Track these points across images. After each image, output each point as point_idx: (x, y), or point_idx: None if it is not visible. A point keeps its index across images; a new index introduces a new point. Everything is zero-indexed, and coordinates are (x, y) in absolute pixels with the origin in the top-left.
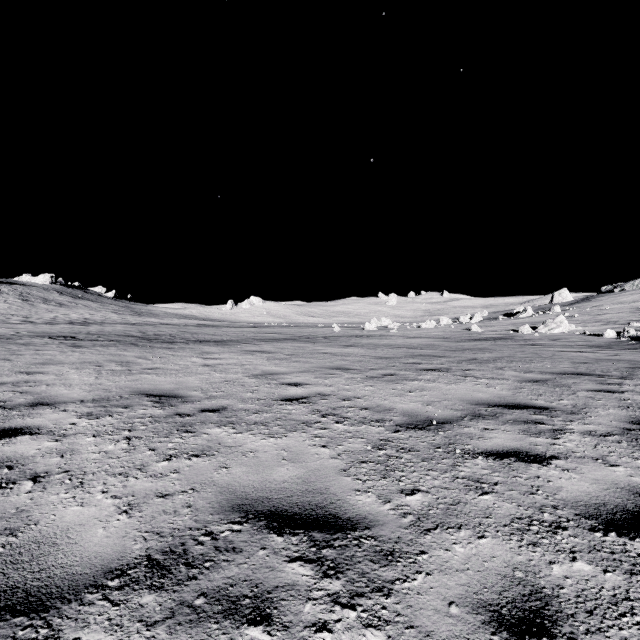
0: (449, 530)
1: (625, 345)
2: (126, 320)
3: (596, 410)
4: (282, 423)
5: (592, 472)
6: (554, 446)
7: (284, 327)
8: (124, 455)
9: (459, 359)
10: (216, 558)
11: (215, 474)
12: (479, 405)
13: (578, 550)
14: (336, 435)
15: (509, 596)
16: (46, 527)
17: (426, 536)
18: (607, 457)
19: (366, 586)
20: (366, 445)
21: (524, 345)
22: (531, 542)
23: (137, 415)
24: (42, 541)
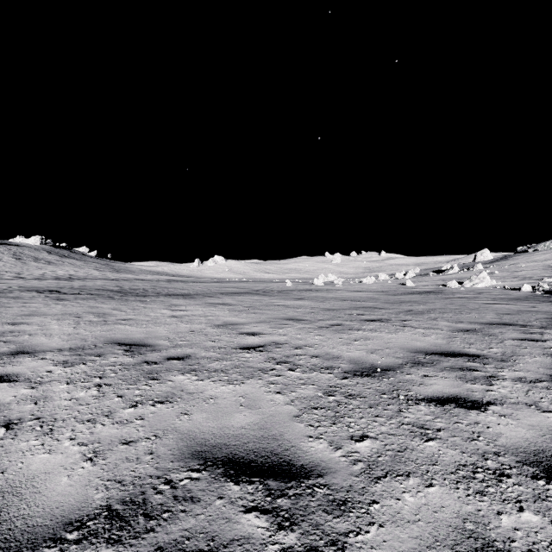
0: (398, 478)
1: (540, 298)
2: (106, 276)
3: (523, 358)
4: (240, 370)
5: (527, 418)
6: (489, 392)
7: (243, 282)
8: (93, 402)
9: (397, 311)
10: (174, 508)
11: (177, 420)
12: (418, 353)
13: (524, 499)
14: (289, 382)
15: (462, 550)
16: (12, 475)
17: (377, 484)
18: (539, 403)
19: (320, 539)
20: (317, 391)
21: (453, 298)
22: (478, 491)
23: (108, 363)
24: (7, 490)
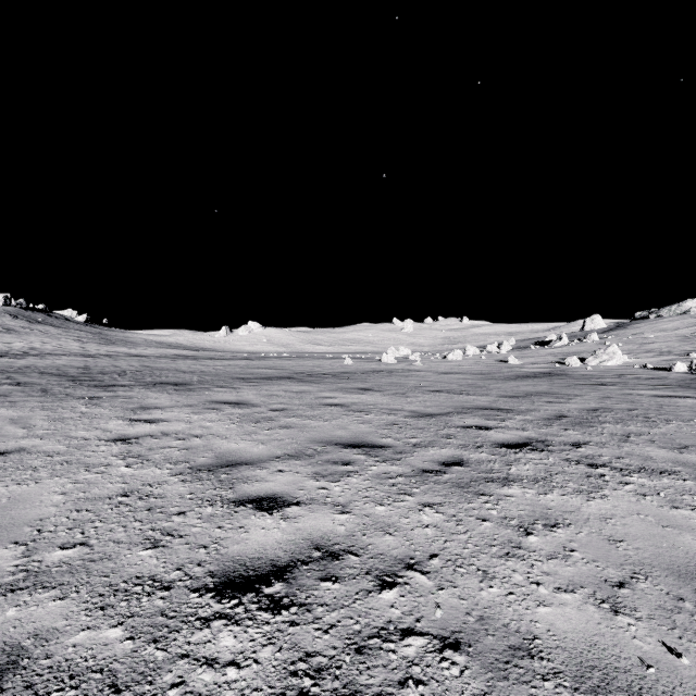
0: None
1: None
2: (85, 350)
3: None
4: None
5: None
6: None
7: (284, 359)
8: None
9: (540, 416)
10: None
11: None
12: None
13: None
14: None
15: None
16: None
17: None
18: None
19: None
20: None
21: (594, 385)
22: None
23: None
24: None
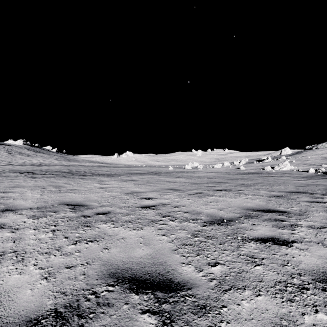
0: (238, 290)
1: (320, 176)
2: (62, 163)
3: (312, 213)
4: (140, 221)
5: (317, 251)
6: (293, 235)
7: (143, 167)
8: (50, 241)
9: (235, 184)
10: (97, 311)
11: (101, 253)
12: (248, 210)
13: (318, 304)
14: (170, 228)
15: None
16: None
17: (225, 295)
18: (324, 241)
19: None
20: (187, 234)
21: (268, 176)
22: (289, 299)
23: (60, 216)
24: None
